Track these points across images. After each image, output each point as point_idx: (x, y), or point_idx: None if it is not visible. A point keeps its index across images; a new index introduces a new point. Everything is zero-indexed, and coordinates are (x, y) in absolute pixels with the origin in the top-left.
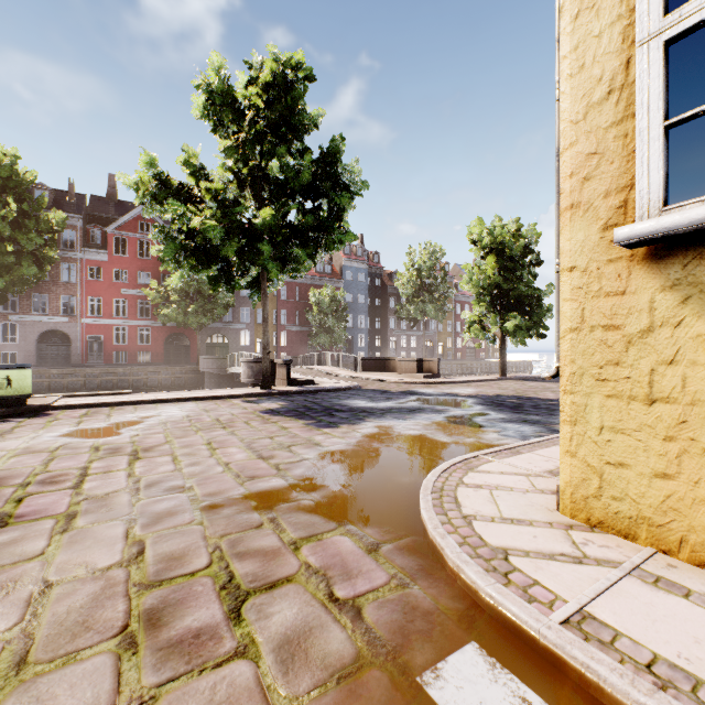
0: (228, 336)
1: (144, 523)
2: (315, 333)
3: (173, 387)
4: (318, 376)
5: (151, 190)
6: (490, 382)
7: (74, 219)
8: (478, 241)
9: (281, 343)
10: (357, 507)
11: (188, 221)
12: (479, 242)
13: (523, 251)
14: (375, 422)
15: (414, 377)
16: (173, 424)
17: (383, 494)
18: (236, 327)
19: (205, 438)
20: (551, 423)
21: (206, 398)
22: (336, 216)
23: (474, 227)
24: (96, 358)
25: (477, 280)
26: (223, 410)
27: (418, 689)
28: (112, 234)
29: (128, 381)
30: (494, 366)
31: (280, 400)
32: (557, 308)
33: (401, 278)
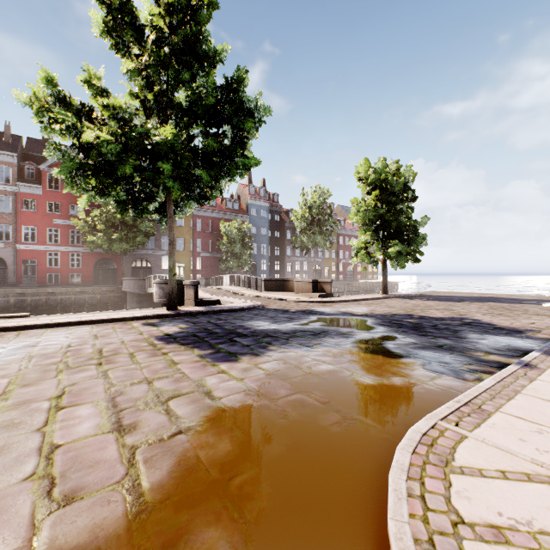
0: (151, 261)
1: None
2: (225, 258)
3: (99, 305)
4: (226, 295)
5: (47, 106)
6: (377, 301)
7: (9, 157)
8: (364, 179)
9: (197, 267)
10: None
11: (79, 134)
12: (365, 180)
13: (403, 187)
14: (279, 351)
15: (310, 296)
16: (39, 359)
17: None
18: (158, 253)
19: (60, 386)
20: (468, 349)
21: (106, 320)
22: (240, 142)
23: (361, 166)
24: (30, 280)
25: (364, 212)
26: (115, 336)
27: None
28: (46, 171)
29: (57, 300)
30: (369, 285)
31: (182, 322)
32: None
33: (296, 214)
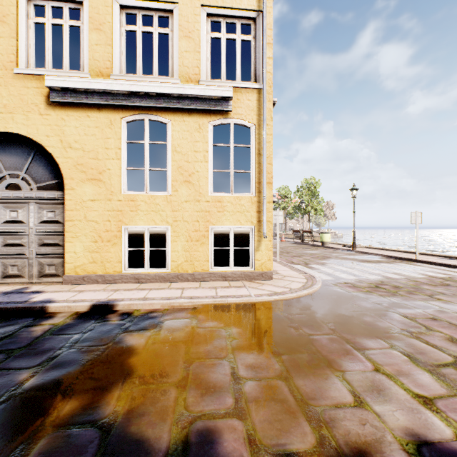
0: None
1: (453, 304)
2: None
3: None
4: None
5: None
6: None
7: None
8: None
9: None
10: (346, 296)
11: None
12: None
13: None
14: None
15: None
16: None
17: (332, 298)
18: None
19: None
20: (20, 334)
21: None
22: None
23: None
24: None
25: None
26: None
27: (335, 279)
28: None
29: None
30: None
31: None
32: (266, 212)
33: None
